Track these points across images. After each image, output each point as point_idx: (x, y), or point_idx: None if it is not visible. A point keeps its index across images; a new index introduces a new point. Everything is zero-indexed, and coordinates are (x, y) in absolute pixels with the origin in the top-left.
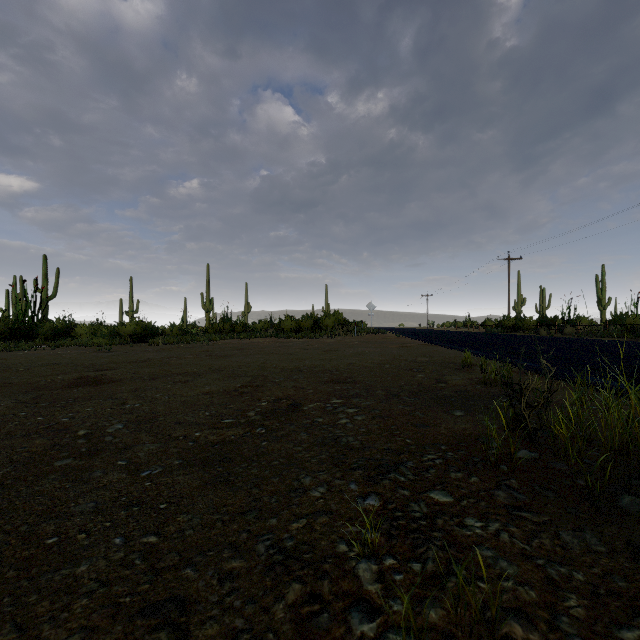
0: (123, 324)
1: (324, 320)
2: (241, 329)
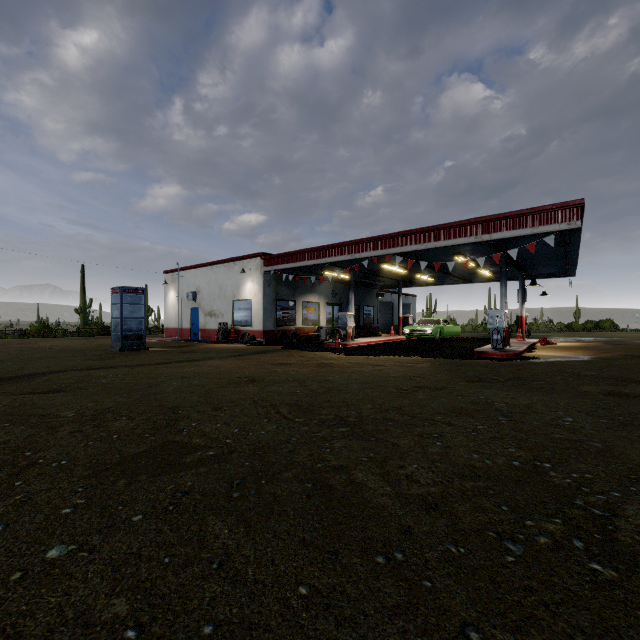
0: None
1: (602, 324)
2: (536, 328)
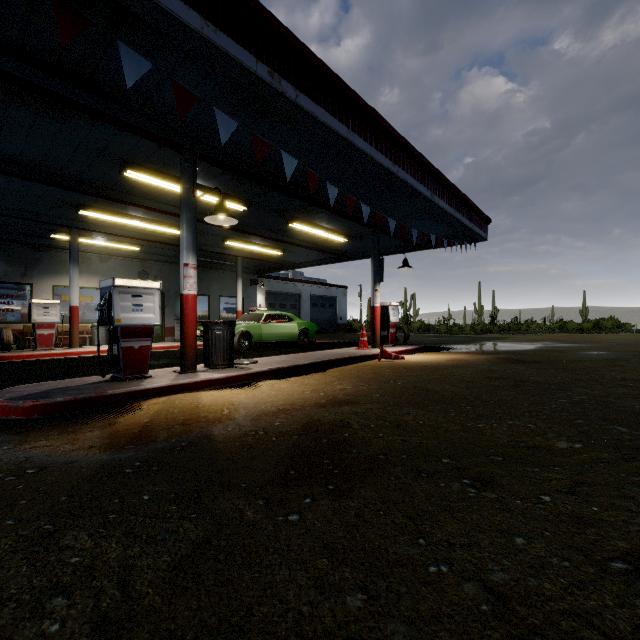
0: (474, 325)
1: (603, 323)
2: (525, 328)
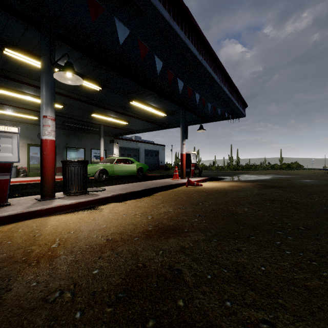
0: (229, 166)
1: (292, 165)
2: (254, 168)
